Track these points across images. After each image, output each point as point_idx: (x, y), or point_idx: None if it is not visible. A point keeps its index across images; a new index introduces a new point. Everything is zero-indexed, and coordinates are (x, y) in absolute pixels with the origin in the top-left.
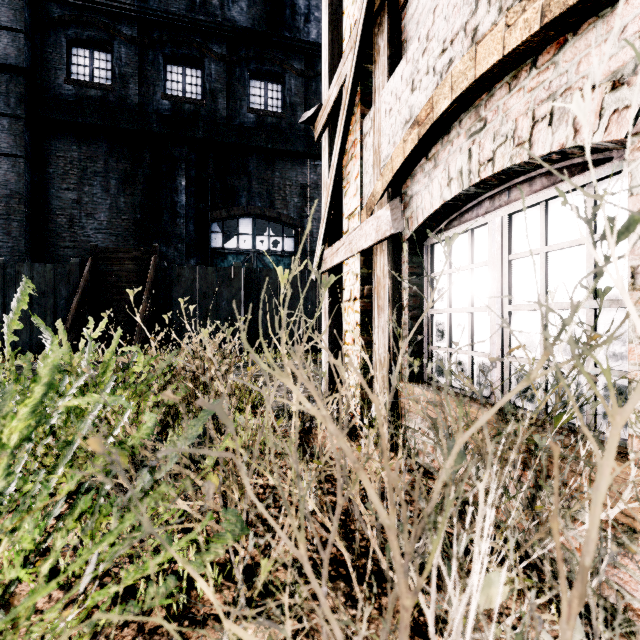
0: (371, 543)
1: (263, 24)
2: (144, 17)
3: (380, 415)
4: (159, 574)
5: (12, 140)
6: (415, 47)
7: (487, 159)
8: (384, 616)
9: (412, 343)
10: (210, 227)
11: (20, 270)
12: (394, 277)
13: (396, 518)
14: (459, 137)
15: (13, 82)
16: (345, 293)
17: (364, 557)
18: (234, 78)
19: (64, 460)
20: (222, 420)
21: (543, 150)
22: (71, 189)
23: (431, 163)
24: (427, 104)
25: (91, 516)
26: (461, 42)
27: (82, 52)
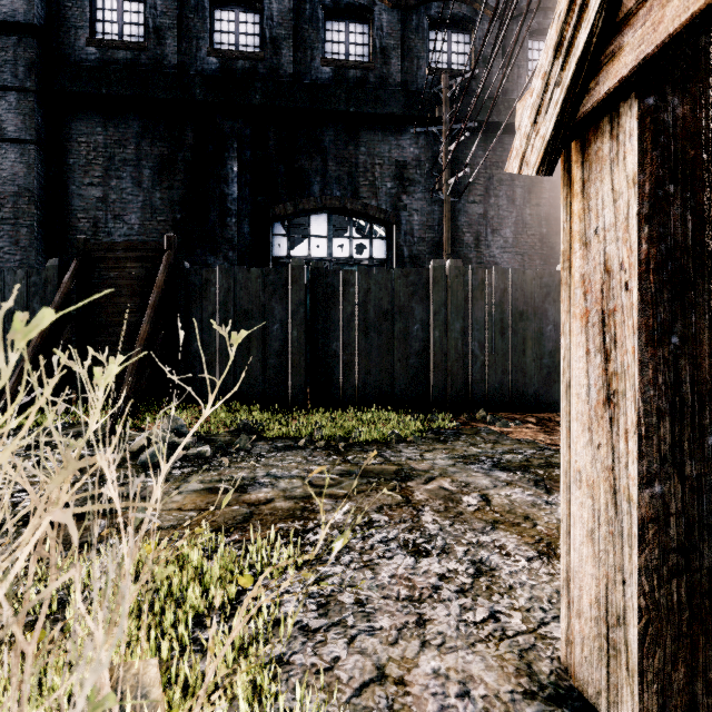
0: None
1: None
2: None
3: None
4: None
5: (20, 121)
6: None
7: None
8: None
9: None
10: (271, 228)
11: None
12: None
13: None
14: None
15: (22, 46)
16: None
17: None
18: (303, 19)
19: None
20: None
21: None
22: (95, 184)
23: None
24: None
25: None
26: None
27: (109, 4)
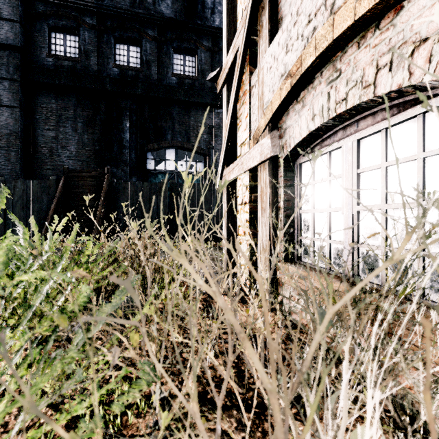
0: (256, 384)
1: (182, 15)
2: (101, 11)
3: (263, 291)
4: (99, 404)
5: (11, 96)
6: (288, 21)
7: (342, 99)
8: (266, 438)
9: (286, 234)
10: (146, 155)
11: (15, 185)
12: (273, 187)
13: (275, 363)
14: (320, 84)
15: (11, 56)
16: (238, 199)
17: (251, 391)
18: (162, 52)
19: (24, 320)
20: (130, 294)
21: (385, 90)
22: (51, 129)
23: (300, 104)
24: (297, 61)
25: (38, 365)
26: (322, 14)
27: (58, 35)
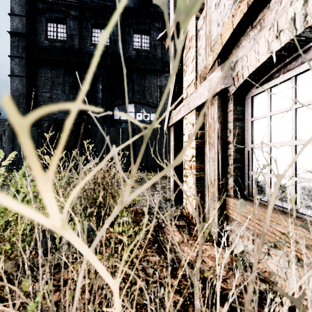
0: None
1: (140, 5)
2: (81, 5)
3: None
4: None
5: (20, 69)
6: None
7: None
8: None
9: (236, 169)
10: (113, 109)
11: None
12: (222, 122)
13: None
14: None
15: (20, 41)
16: (185, 137)
17: None
18: (125, 33)
19: None
20: None
21: None
22: (47, 92)
23: (256, 28)
24: None
25: None
26: None
27: (52, 25)
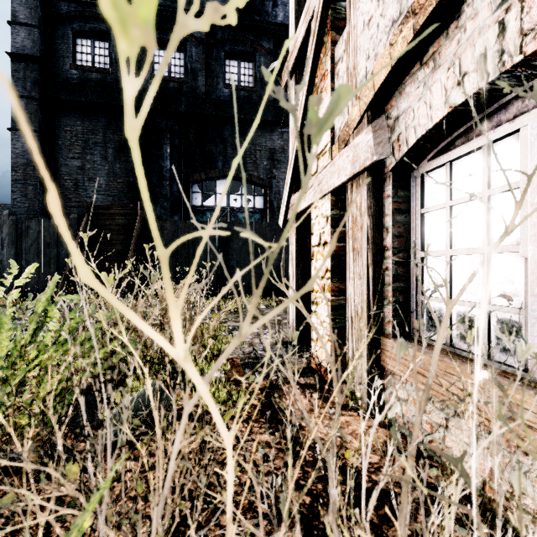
0: None
1: (236, 10)
2: None
3: None
4: None
5: (28, 117)
6: None
7: None
8: None
9: (397, 292)
10: (191, 188)
11: (29, 225)
12: (374, 215)
13: None
14: (478, 14)
15: (29, 69)
16: (313, 238)
17: None
18: (211, 58)
19: None
20: None
21: None
22: (76, 158)
23: (428, 66)
24: None
25: None
26: None
27: (85, 42)
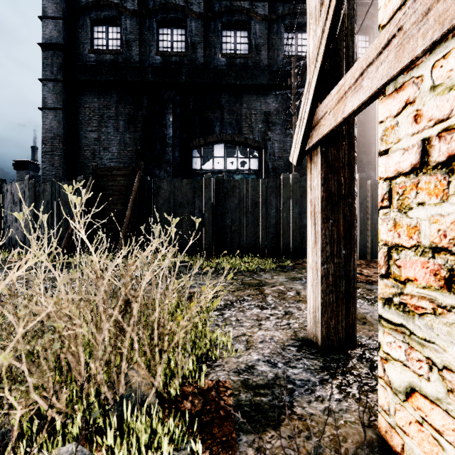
0: None
1: None
2: None
3: None
4: None
5: (55, 97)
6: None
7: None
8: None
9: None
10: (191, 153)
11: (45, 188)
12: None
13: None
14: None
15: (55, 56)
16: (389, 159)
17: None
18: (209, 31)
19: None
20: None
21: None
22: (93, 130)
23: None
24: None
25: None
26: None
27: (101, 29)
